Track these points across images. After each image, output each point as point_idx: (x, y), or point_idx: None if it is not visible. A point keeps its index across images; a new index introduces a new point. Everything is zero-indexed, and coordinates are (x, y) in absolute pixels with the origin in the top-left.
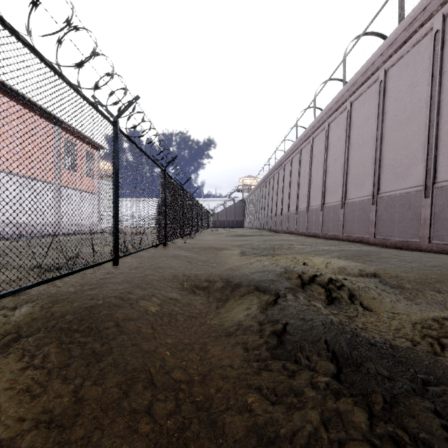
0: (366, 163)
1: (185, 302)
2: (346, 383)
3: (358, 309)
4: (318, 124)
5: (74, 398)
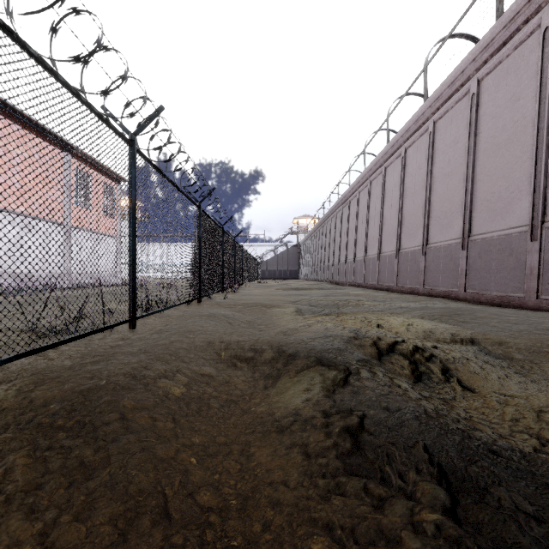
0: (454, 198)
1: (223, 380)
2: (468, 527)
3: (456, 388)
4: (392, 149)
5: (39, 547)
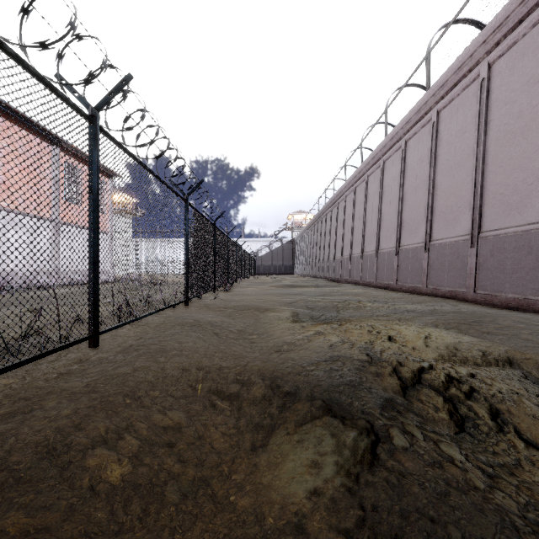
0: (461, 191)
1: (194, 434)
2: None
3: (516, 444)
4: (392, 142)
5: None
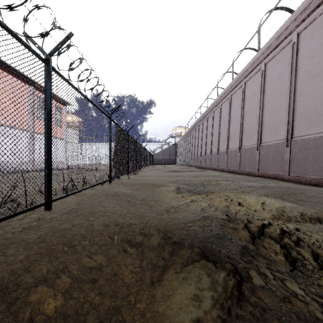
0: (280, 112)
1: (111, 272)
2: None
3: None
4: (236, 83)
5: None
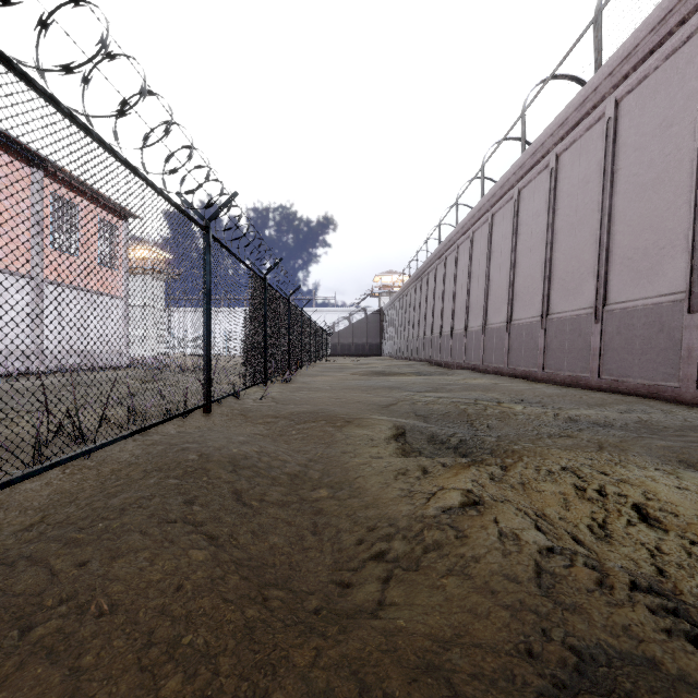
0: (664, 222)
1: None
2: None
3: None
4: (533, 159)
5: None
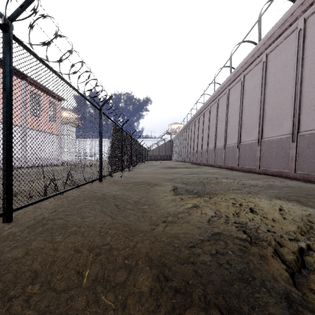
0: (284, 105)
1: None
2: None
3: None
4: (234, 77)
5: None
